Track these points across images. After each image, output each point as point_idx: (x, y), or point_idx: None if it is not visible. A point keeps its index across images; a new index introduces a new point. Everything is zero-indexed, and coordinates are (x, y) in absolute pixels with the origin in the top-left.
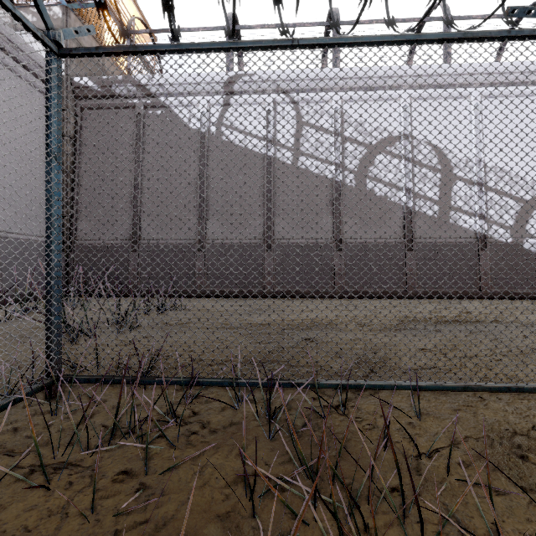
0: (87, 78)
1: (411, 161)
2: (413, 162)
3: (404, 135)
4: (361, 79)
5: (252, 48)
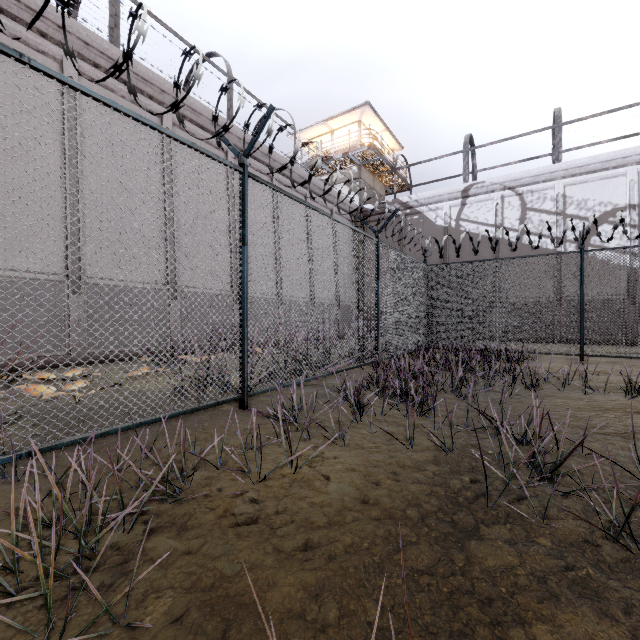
0: (371, 204)
1: (637, 227)
2: (639, 228)
3: (630, 205)
4: (582, 167)
5: (481, 261)
